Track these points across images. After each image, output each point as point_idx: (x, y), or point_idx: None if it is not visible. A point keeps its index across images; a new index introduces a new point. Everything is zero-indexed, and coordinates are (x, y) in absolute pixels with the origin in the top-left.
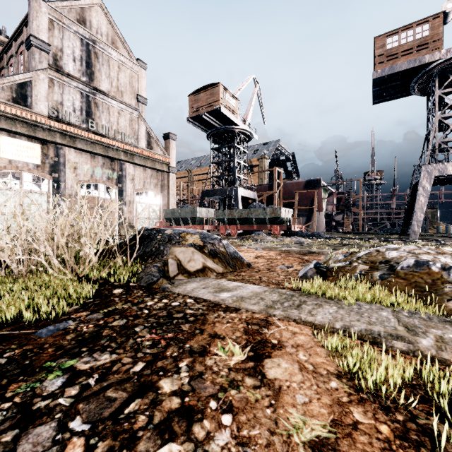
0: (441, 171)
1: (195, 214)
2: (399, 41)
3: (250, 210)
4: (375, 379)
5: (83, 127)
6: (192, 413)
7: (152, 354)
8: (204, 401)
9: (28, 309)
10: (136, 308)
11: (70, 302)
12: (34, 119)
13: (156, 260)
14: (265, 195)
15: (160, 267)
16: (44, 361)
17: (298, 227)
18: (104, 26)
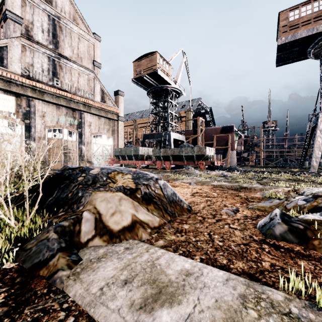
0: None
1: (138, 152)
2: (300, 14)
3: (181, 149)
4: None
5: (50, 84)
6: None
7: None
8: None
9: None
10: None
11: None
12: (8, 76)
13: (68, 212)
14: (191, 138)
15: (67, 227)
16: None
17: (219, 163)
18: (67, 6)
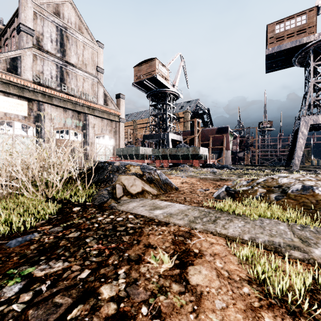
0: (314, 120)
1: (138, 151)
2: (284, 27)
3: (177, 149)
4: (281, 287)
5: (58, 89)
6: (125, 319)
7: (97, 262)
8: (137, 307)
9: (3, 224)
10: (89, 223)
11: (38, 218)
12: (22, 84)
13: (107, 185)
14: (188, 138)
15: (110, 190)
16: (8, 269)
17: (212, 161)
18: (73, 17)
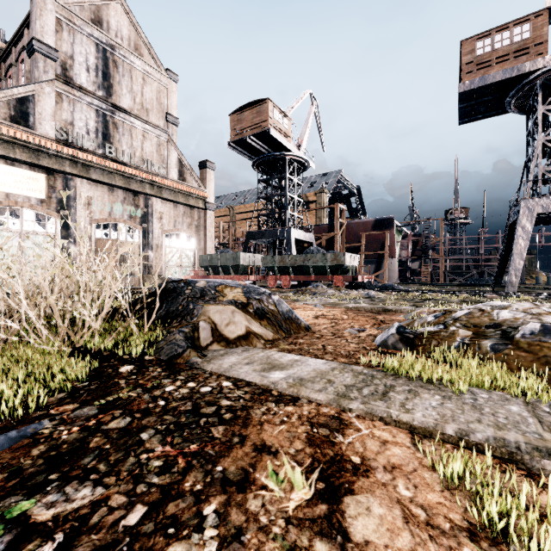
0: (545, 207)
1: (238, 261)
2: (492, 45)
3: (306, 256)
4: None
5: (99, 153)
6: None
7: (161, 488)
8: None
9: None
10: (148, 398)
11: (53, 389)
12: (37, 143)
13: (183, 323)
14: (324, 237)
15: (188, 333)
16: None
17: (366, 277)
18: (125, 28)
